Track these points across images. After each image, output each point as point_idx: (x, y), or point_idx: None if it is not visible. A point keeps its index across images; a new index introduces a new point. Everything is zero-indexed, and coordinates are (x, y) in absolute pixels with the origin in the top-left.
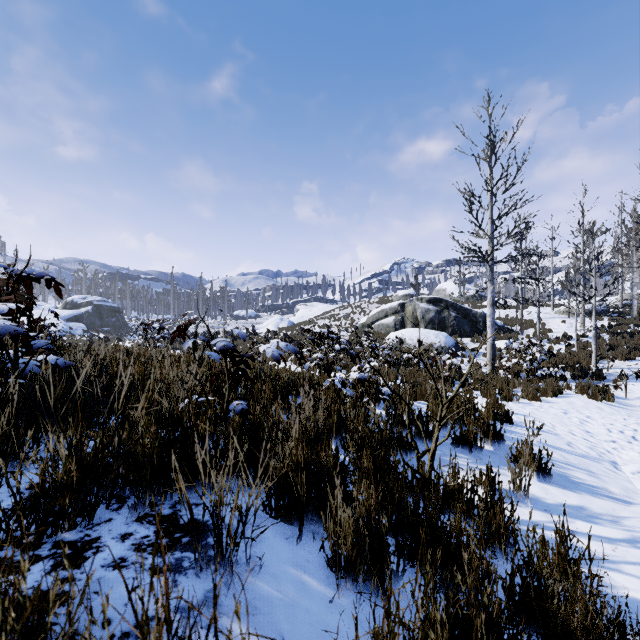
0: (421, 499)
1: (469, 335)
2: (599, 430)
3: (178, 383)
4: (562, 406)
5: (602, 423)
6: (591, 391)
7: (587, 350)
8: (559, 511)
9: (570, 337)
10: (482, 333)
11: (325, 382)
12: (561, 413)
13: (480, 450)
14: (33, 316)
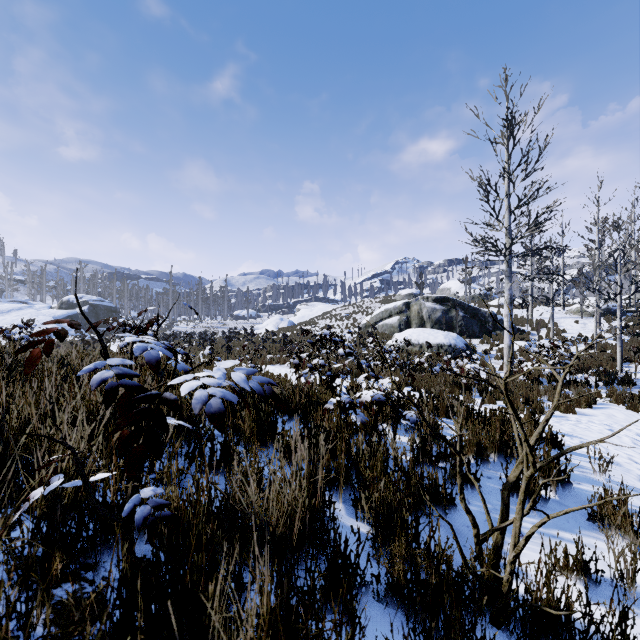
0: (486, 613)
1: (478, 336)
2: None
3: None
4: (603, 420)
5: None
6: (630, 401)
7: (608, 352)
8: None
9: (586, 338)
10: (492, 334)
11: (327, 404)
12: (607, 430)
13: (544, 502)
14: (25, 316)
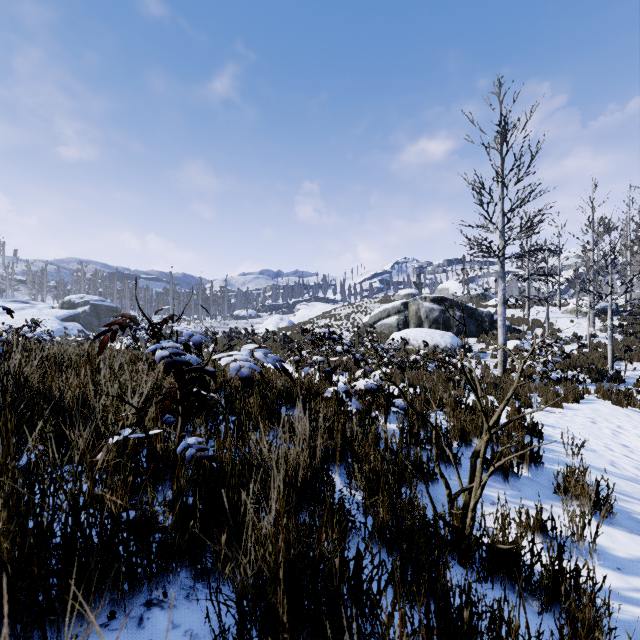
0: (455, 557)
1: (475, 335)
2: (637, 443)
3: (79, 418)
4: (587, 414)
5: (637, 434)
6: (615, 396)
7: (600, 351)
8: (636, 570)
9: (580, 337)
10: (488, 333)
11: (326, 392)
12: (589, 422)
13: (517, 478)
14: (28, 316)
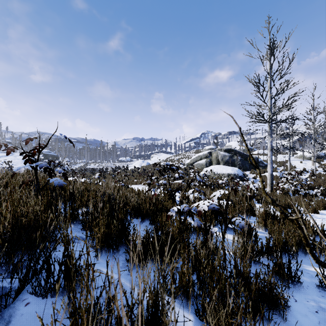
0: None
1: (248, 169)
2: None
3: None
4: None
5: None
6: None
7: (322, 178)
8: None
9: (308, 170)
10: (256, 168)
11: (170, 211)
12: None
13: None
14: (8, 159)
